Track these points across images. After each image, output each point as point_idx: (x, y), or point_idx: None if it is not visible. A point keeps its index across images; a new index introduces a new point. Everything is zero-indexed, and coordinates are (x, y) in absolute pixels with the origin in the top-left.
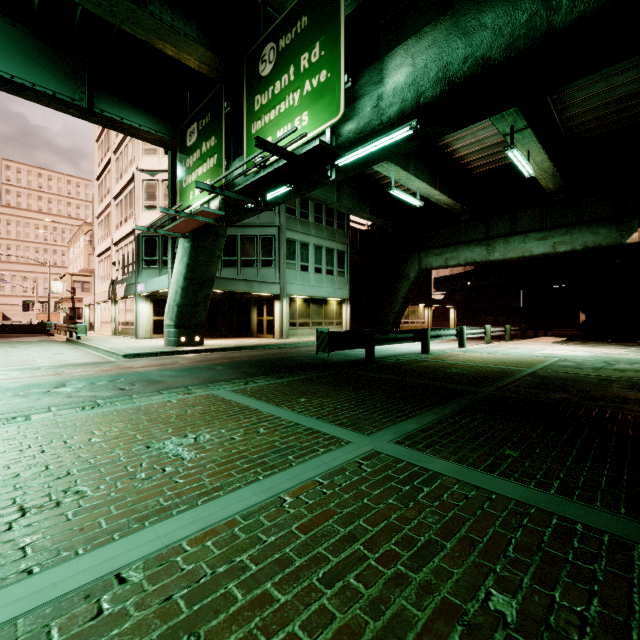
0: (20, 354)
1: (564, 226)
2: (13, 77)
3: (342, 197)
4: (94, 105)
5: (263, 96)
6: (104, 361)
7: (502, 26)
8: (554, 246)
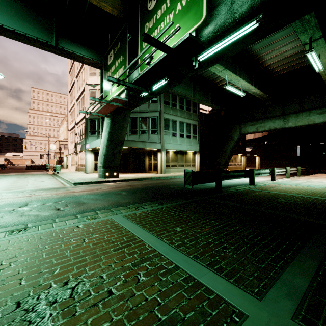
0: (23, 181)
1: None
2: (15, 30)
3: (195, 94)
4: (58, 44)
5: (150, 22)
6: (61, 187)
7: None
8: None
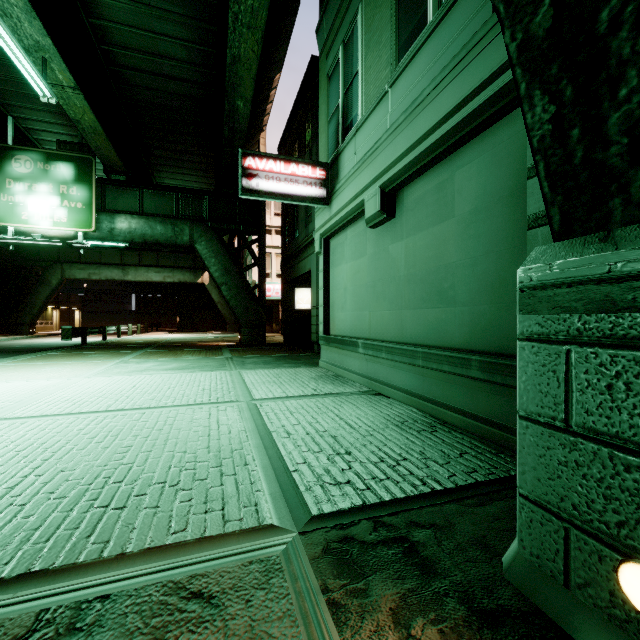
0: None
1: (170, 267)
2: None
3: None
4: None
5: (18, 183)
6: None
7: (163, 234)
8: (165, 278)
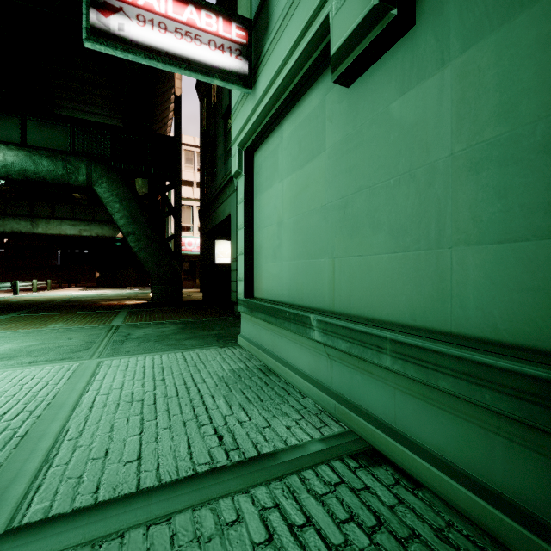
0: None
1: (87, 220)
2: None
3: None
4: None
5: None
6: None
7: (52, 171)
8: (81, 231)
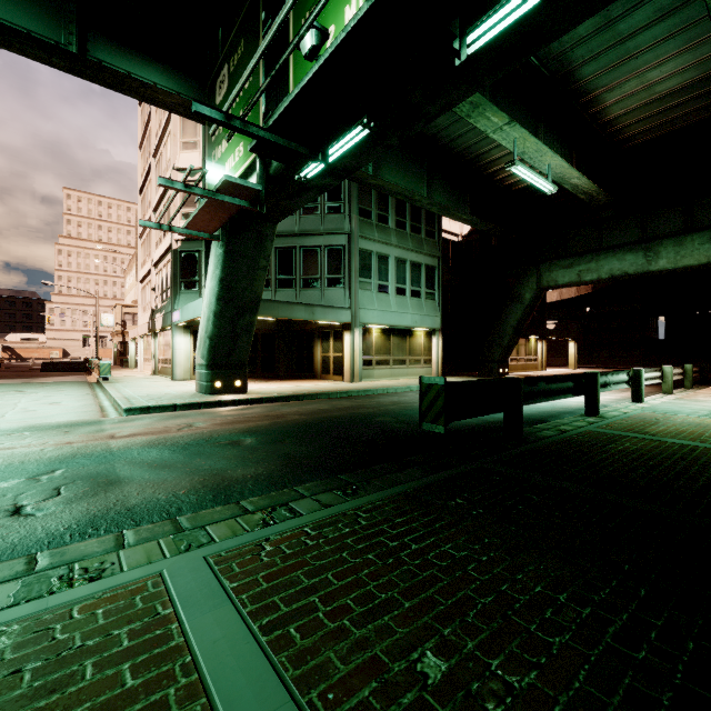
0: (5, 404)
1: None
2: None
3: (434, 191)
4: (88, 52)
5: None
6: (90, 420)
7: None
8: None
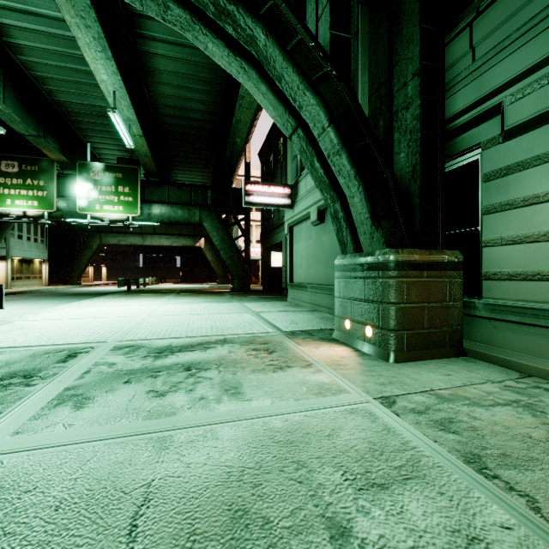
0: None
1: (176, 234)
2: None
3: None
4: None
5: (93, 186)
6: None
7: (182, 216)
8: (172, 243)
